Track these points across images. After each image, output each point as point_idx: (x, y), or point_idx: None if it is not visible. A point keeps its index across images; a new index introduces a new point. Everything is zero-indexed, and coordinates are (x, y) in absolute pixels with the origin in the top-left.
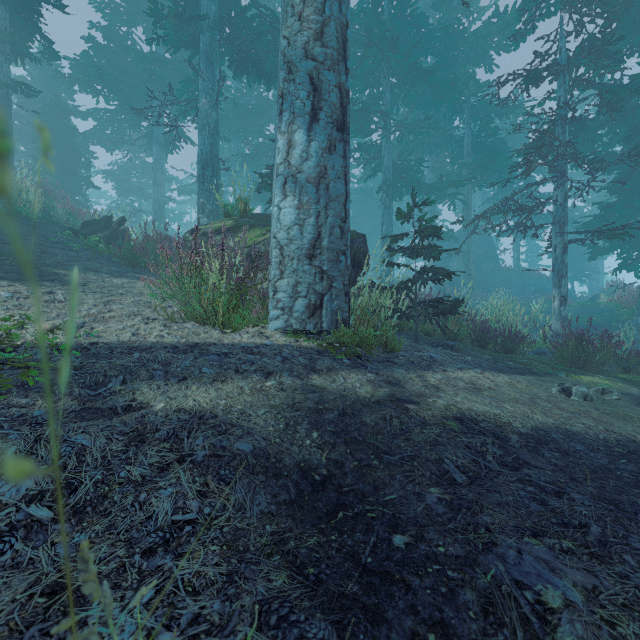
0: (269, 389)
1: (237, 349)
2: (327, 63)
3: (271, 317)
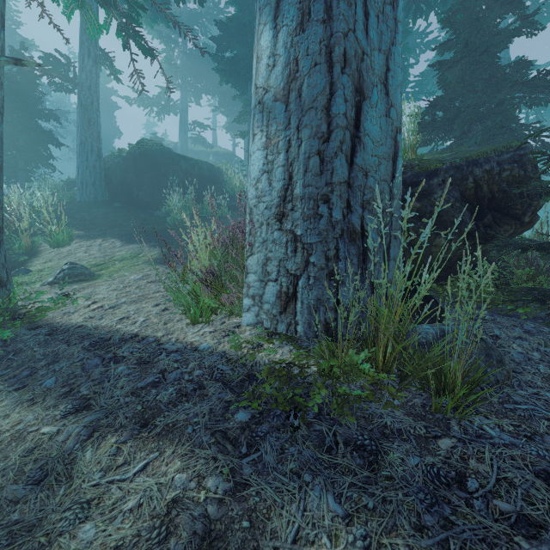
0: (30, 440)
1: (146, 352)
2: None
3: (243, 307)
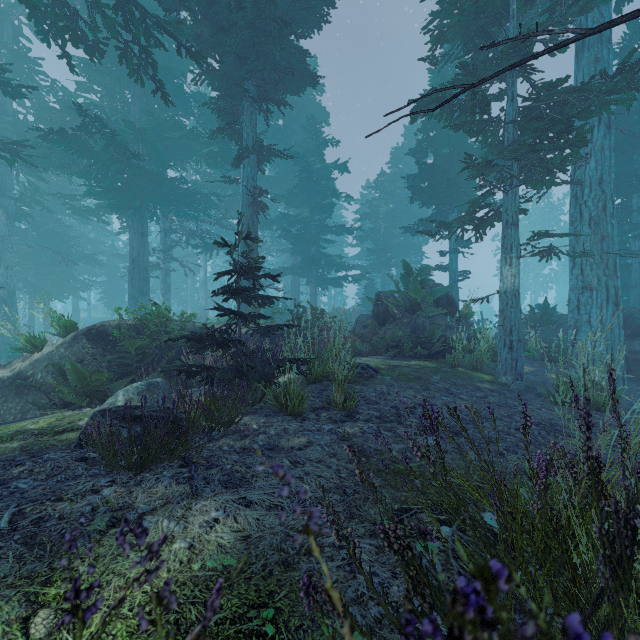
0: None
1: None
2: None
3: None
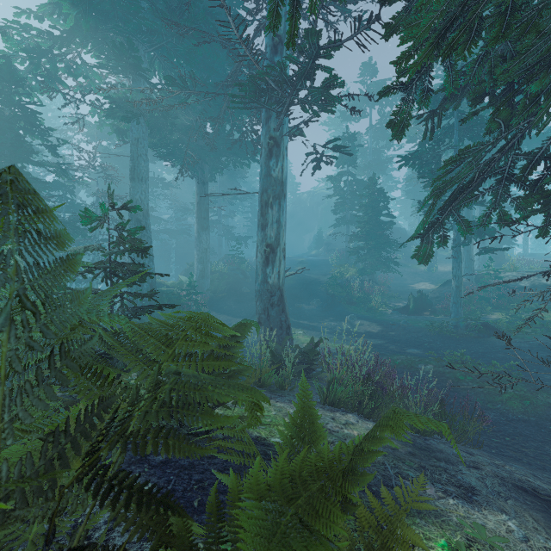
0: None
1: None
2: None
3: None
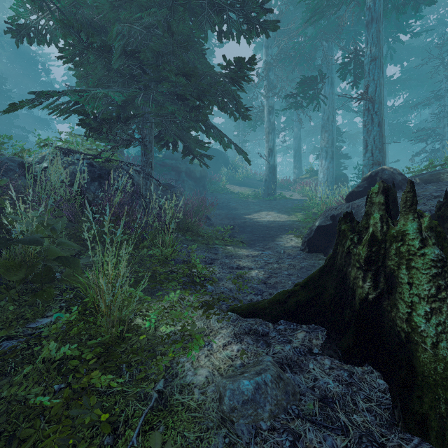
0: None
1: None
2: (329, 147)
3: (318, 194)
